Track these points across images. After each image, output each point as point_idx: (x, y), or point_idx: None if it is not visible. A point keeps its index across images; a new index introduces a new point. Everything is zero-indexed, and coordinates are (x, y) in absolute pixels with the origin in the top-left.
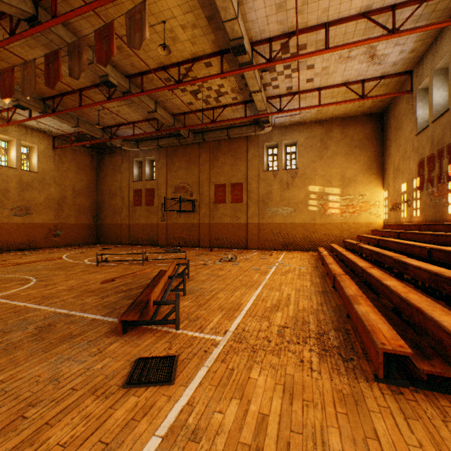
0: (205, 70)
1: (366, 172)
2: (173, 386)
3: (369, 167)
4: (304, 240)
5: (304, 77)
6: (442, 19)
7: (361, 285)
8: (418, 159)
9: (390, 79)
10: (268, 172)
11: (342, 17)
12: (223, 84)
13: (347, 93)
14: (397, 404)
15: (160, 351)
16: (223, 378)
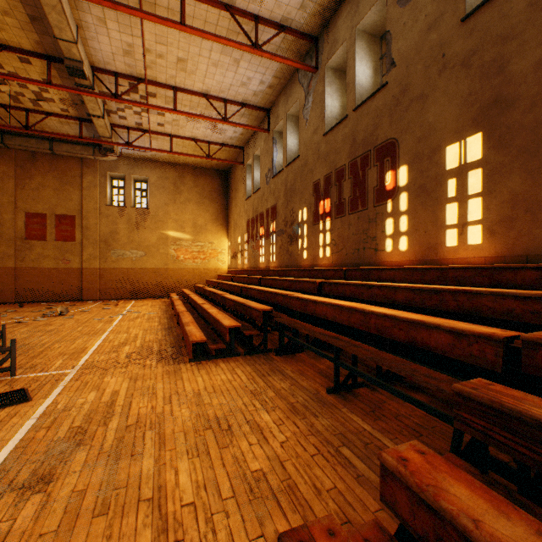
0: (19, 64)
1: (215, 222)
2: (33, 401)
3: (217, 218)
4: (156, 287)
5: (156, 120)
6: (257, 122)
7: (199, 317)
8: (247, 219)
9: (230, 148)
10: (112, 207)
11: (188, 89)
12: (49, 89)
13: (197, 147)
14: (197, 367)
15: (1, 391)
16: (81, 386)
